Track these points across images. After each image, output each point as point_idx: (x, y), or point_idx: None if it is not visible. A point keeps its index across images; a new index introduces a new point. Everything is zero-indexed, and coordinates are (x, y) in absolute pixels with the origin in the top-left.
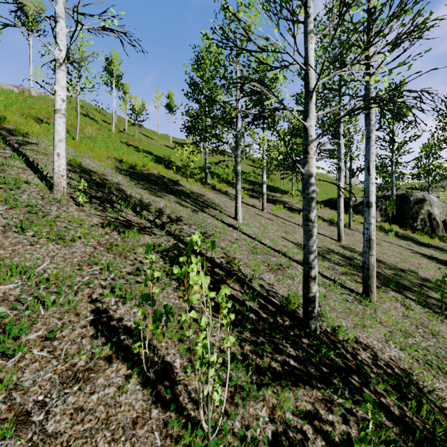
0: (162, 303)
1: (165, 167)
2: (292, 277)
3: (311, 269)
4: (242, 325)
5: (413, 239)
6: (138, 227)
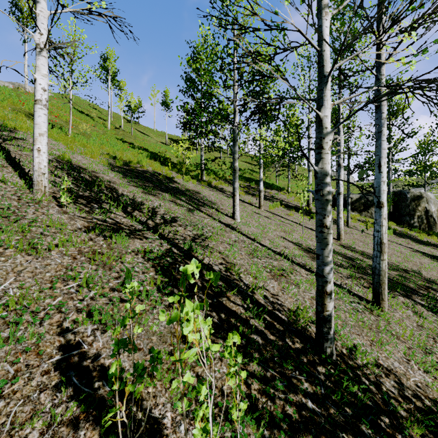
0: (151, 328)
1: (160, 163)
2: (297, 284)
3: (326, 283)
4: (248, 356)
5: (412, 237)
6: (128, 230)
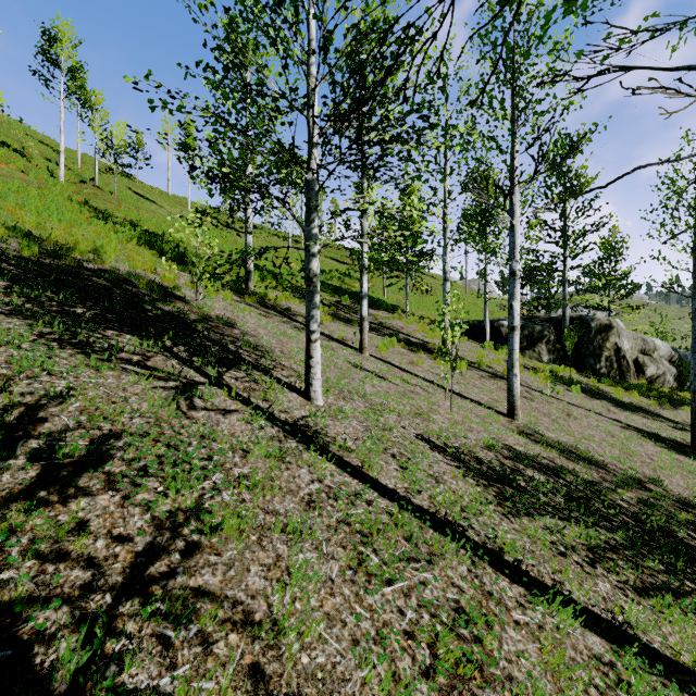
0: None
1: (160, 255)
2: None
3: None
4: None
5: (606, 396)
6: None
